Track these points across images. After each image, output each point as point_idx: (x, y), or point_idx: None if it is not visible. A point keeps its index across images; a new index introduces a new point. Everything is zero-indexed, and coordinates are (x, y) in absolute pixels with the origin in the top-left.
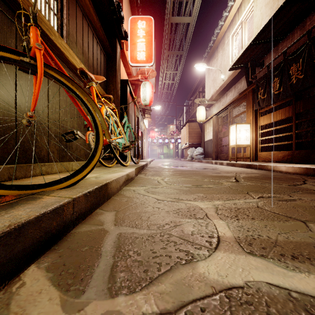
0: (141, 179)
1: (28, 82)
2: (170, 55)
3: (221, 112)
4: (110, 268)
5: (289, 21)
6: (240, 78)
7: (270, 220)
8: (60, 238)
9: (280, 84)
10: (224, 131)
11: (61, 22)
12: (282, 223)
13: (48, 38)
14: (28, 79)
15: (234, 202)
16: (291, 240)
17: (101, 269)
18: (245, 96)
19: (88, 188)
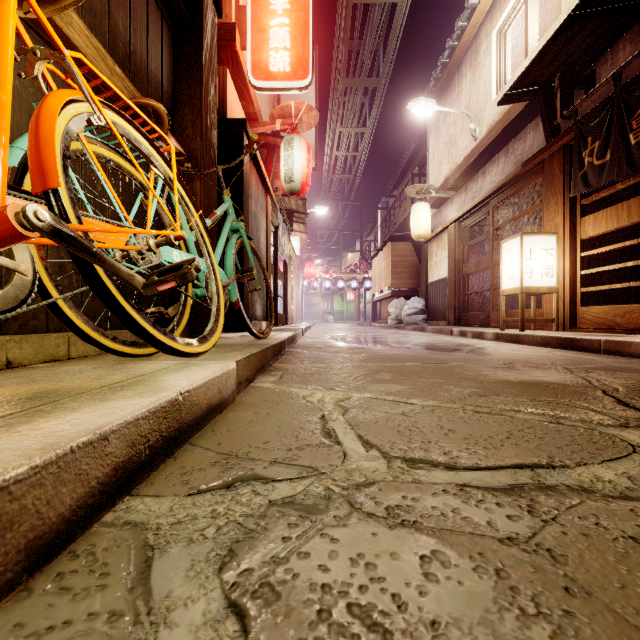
0: (259, 408)
1: None
2: (349, 91)
3: (471, 214)
4: None
5: None
6: (520, 129)
7: None
8: None
9: None
10: (478, 259)
11: None
12: None
13: None
14: None
15: None
16: None
17: None
18: (540, 167)
19: None
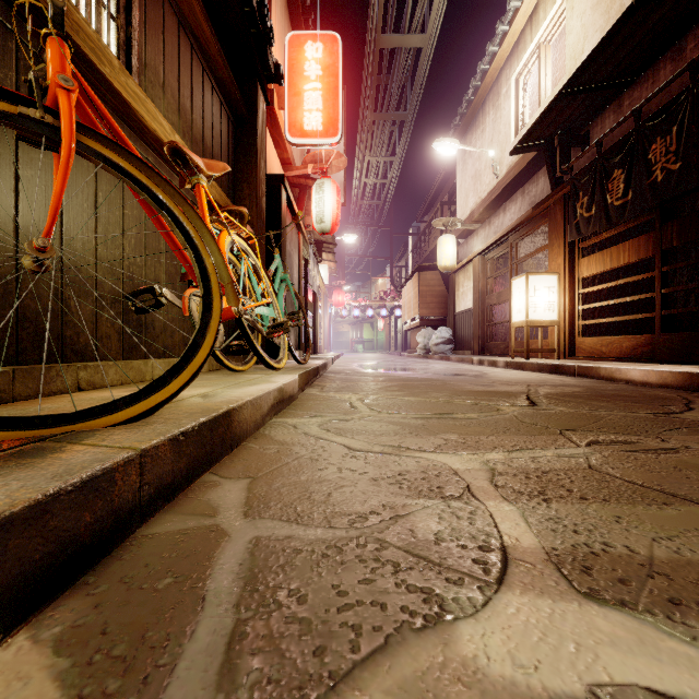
0: (314, 400)
1: (47, 174)
2: (377, 122)
3: (493, 248)
4: (224, 644)
5: (647, 42)
6: (535, 172)
7: (627, 503)
8: (105, 554)
9: (628, 184)
10: (499, 291)
11: (127, 36)
12: (657, 510)
13: (96, 70)
14: (47, 167)
15: (532, 454)
16: (689, 559)
17: (201, 647)
18: (547, 211)
19: (183, 424)
